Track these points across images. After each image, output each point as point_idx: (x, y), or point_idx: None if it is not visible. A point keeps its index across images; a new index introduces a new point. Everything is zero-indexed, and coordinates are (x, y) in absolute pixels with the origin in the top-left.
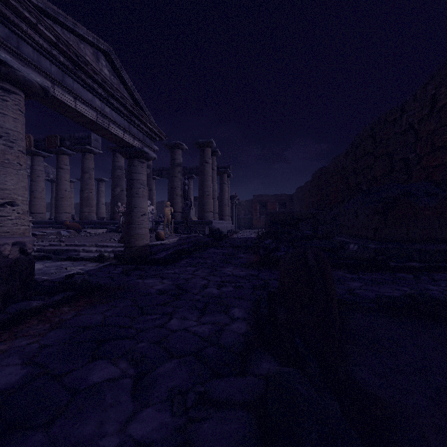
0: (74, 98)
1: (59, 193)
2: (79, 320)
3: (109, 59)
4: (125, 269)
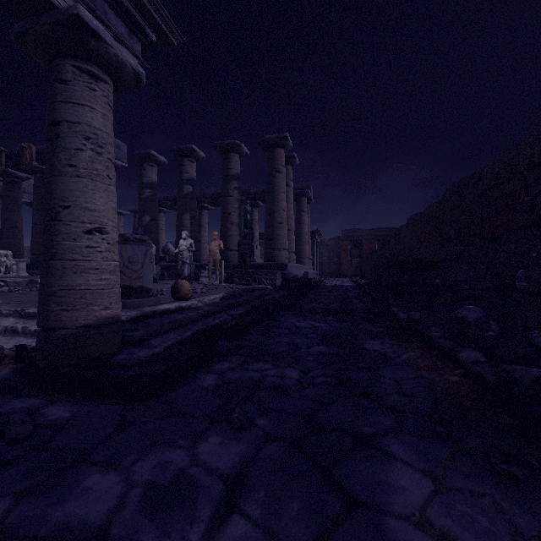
0: None
1: None
2: None
3: None
4: None
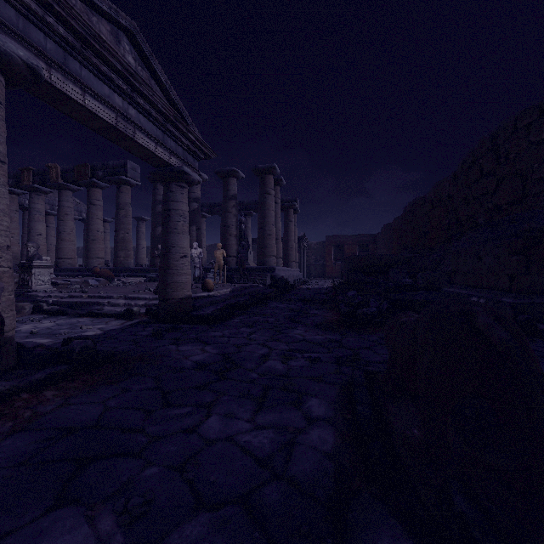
0: (82, 91)
1: (90, 234)
2: (62, 416)
3: (134, 41)
4: (155, 330)
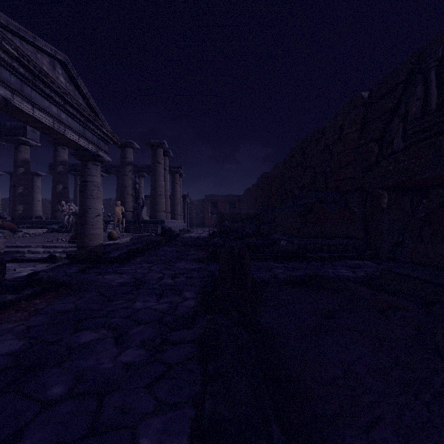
0: (32, 106)
1: None
2: (53, 308)
3: (65, 67)
4: (82, 268)
